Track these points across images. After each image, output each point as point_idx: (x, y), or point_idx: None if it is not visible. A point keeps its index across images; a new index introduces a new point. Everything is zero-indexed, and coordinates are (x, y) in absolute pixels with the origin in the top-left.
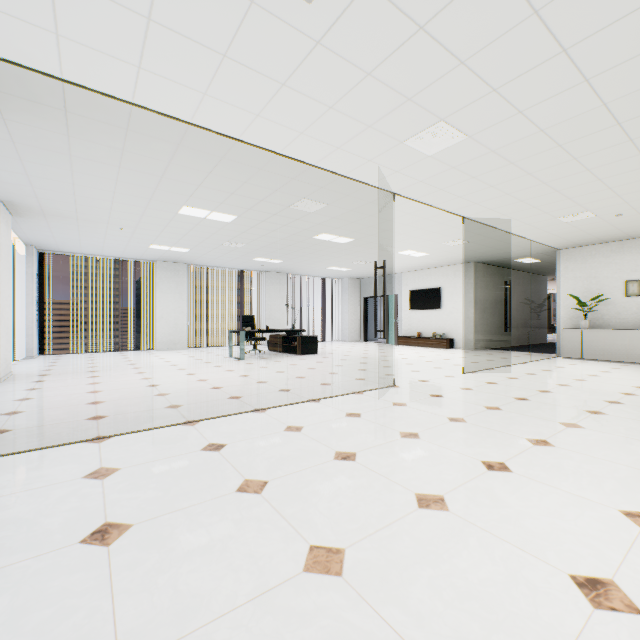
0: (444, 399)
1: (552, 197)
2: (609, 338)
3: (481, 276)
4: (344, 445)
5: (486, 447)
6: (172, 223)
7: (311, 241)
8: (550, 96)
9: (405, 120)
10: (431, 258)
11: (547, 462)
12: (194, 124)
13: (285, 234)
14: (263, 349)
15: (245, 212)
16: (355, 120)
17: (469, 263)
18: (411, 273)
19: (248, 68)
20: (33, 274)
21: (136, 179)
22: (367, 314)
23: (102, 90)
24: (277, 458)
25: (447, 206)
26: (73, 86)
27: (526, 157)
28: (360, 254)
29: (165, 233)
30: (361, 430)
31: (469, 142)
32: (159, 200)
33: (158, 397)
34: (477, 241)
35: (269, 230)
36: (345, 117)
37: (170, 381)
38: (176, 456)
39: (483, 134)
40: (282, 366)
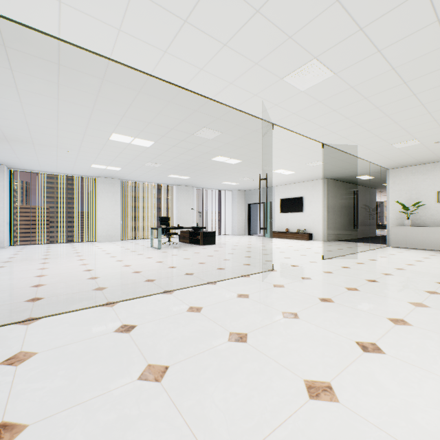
0: (313, 281)
1: (391, 127)
2: (426, 233)
3: (332, 188)
4: (236, 325)
5: (356, 327)
6: (106, 147)
7: (210, 162)
8: (405, 35)
9: (285, 58)
10: (296, 175)
11: (412, 342)
12: (113, 60)
13: (191, 156)
14: (175, 241)
15: (160, 138)
16: (245, 57)
17: (323, 179)
18: (281, 186)
19: (154, 3)
20: (4, 186)
21: (73, 110)
22: (250, 216)
23: (31, 25)
24: (179, 340)
25: (312, 134)
26: (5, 20)
27: (377, 93)
28: (245, 172)
29: (101, 155)
30: (250, 310)
31: (334, 79)
32: (93, 128)
33: (89, 280)
34: (331, 162)
35: (179, 153)
36: (237, 54)
37: (102, 266)
38: (91, 338)
39: (346, 72)
40: (188, 254)
